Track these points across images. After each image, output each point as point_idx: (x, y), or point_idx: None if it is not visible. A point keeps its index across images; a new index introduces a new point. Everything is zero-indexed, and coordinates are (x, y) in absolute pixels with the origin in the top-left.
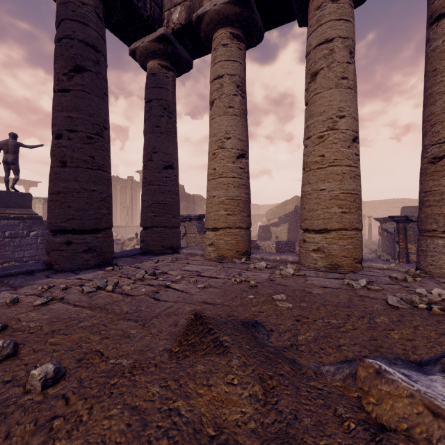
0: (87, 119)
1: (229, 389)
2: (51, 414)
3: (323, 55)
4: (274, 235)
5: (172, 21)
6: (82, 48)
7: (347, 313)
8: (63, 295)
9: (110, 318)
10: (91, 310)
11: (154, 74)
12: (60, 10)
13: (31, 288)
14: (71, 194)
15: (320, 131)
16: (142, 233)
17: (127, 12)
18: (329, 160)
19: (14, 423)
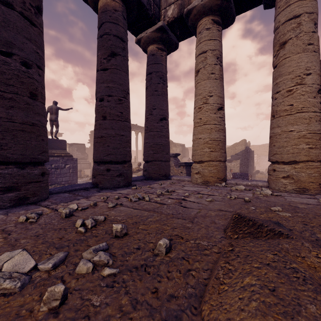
0: (118, 88)
1: (318, 260)
2: (184, 268)
3: (292, 28)
4: (228, 168)
5: (167, 16)
6: (115, 40)
7: None
8: (120, 202)
9: (165, 217)
10: (147, 211)
11: (153, 54)
12: (102, 16)
13: (96, 198)
14: (109, 137)
15: (289, 86)
16: (145, 165)
17: (139, 13)
18: (298, 108)
19: (167, 271)
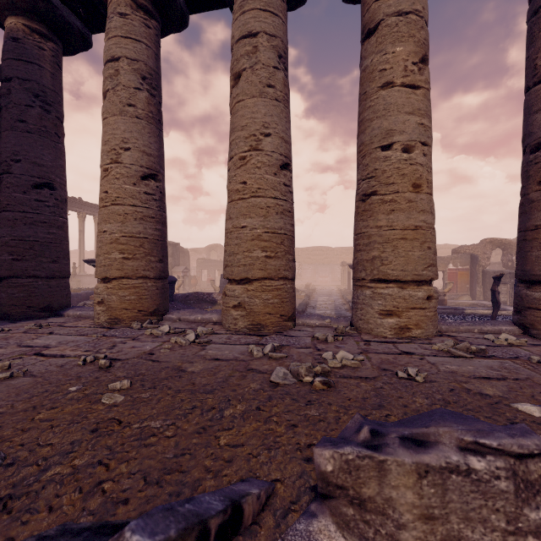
0: None
1: None
2: None
3: (246, 53)
4: None
5: None
6: None
7: (195, 405)
8: None
9: None
10: None
11: (16, 38)
12: None
13: None
14: None
15: (242, 151)
16: None
17: None
18: (252, 190)
19: None
